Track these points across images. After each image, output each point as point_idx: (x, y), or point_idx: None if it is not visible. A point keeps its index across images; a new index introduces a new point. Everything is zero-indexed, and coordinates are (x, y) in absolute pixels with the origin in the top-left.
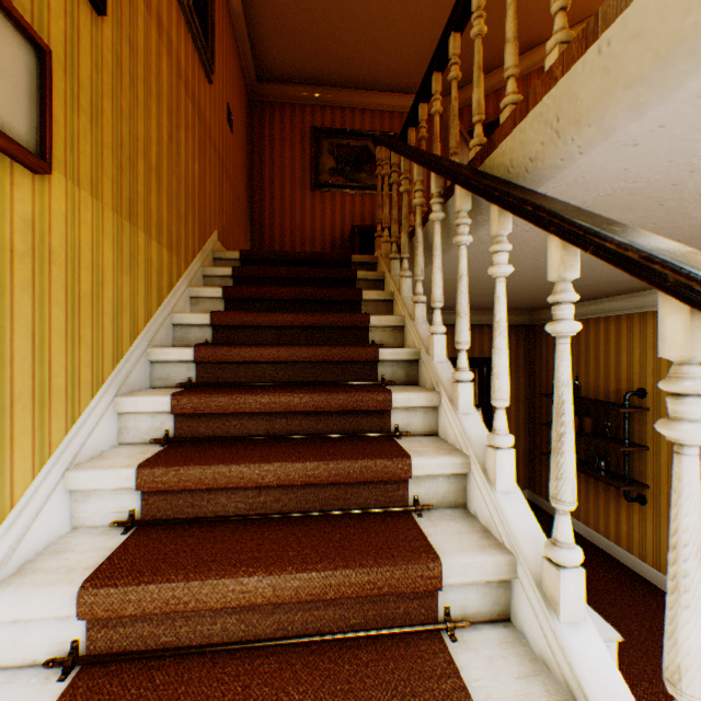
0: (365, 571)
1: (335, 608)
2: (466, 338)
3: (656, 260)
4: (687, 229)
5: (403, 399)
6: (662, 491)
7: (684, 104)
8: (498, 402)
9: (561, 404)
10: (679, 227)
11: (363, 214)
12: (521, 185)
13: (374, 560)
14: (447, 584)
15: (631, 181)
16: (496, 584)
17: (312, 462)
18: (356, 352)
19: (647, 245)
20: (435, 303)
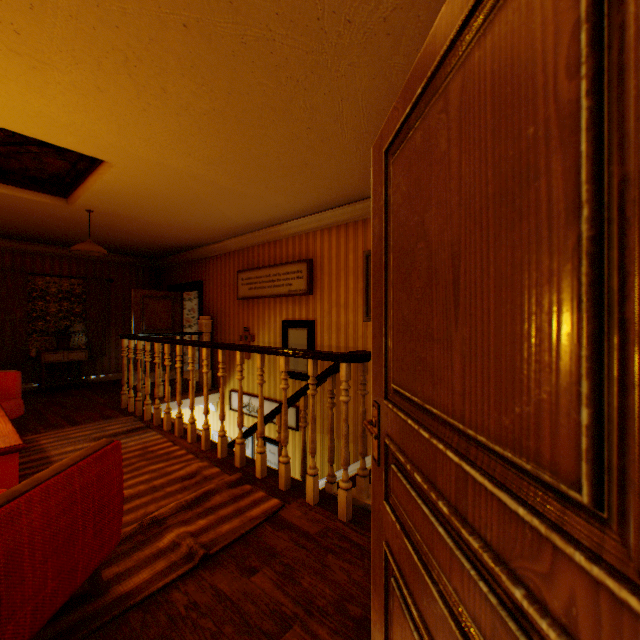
0: None
1: None
2: None
3: None
4: None
5: None
6: None
7: None
8: None
9: None
10: None
11: None
12: None
13: None
14: None
15: None
16: None
17: None
18: None
19: None
20: None
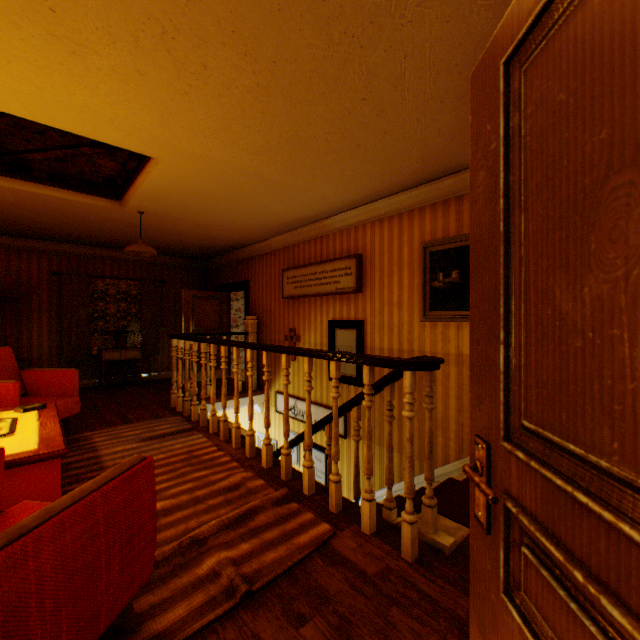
0: None
1: None
2: None
3: None
4: None
5: None
6: None
7: None
8: None
9: None
10: None
11: None
12: None
13: None
14: None
15: None
16: None
17: None
18: None
19: None
20: None
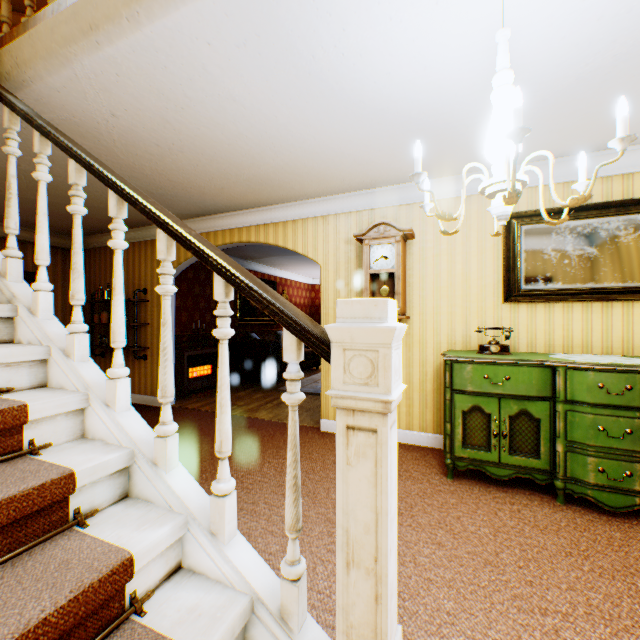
0: None
1: None
2: None
3: (29, 115)
4: (128, 168)
5: None
6: (156, 347)
7: (68, 81)
8: None
9: (11, 185)
10: (122, 165)
11: None
12: (6, 88)
13: None
14: None
15: (73, 116)
16: None
17: None
18: None
19: (32, 113)
20: None
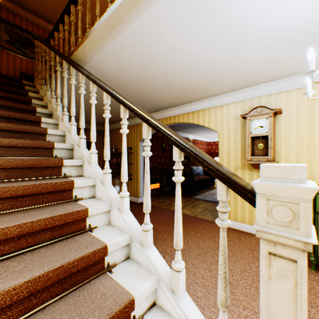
0: (32, 141)
1: (22, 151)
2: (66, 103)
3: (88, 75)
4: (125, 93)
5: (46, 120)
6: (135, 174)
7: (102, 57)
8: (72, 114)
9: (82, 107)
10: (123, 91)
11: (28, 69)
12: (80, 65)
13: (34, 140)
14: (57, 150)
15: (104, 72)
16: (70, 151)
17: (11, 124)
18: (27, 106)
19: (89, 74)
20: (58, 96)
